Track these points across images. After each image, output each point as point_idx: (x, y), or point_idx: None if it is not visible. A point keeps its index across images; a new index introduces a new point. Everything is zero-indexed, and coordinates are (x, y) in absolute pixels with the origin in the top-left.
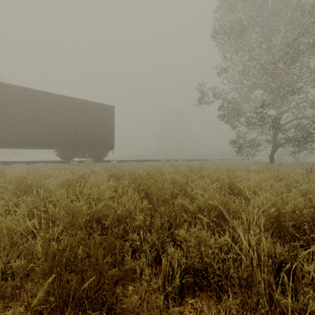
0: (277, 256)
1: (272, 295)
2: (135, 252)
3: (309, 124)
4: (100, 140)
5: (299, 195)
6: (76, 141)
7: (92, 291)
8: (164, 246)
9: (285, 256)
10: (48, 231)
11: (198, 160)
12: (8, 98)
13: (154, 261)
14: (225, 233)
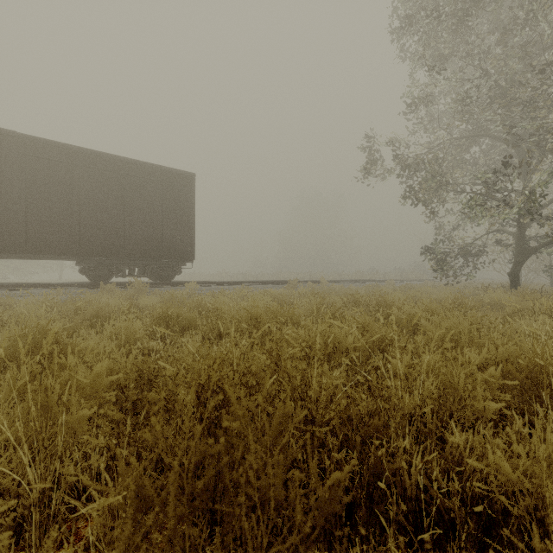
0: None
1: None
2: None
3: None
4: (166, 241)
5: None
6: (115, 243)
7: None
8: None
9: None
10: None
11: (358, 281)
12: None
13: None
14: None
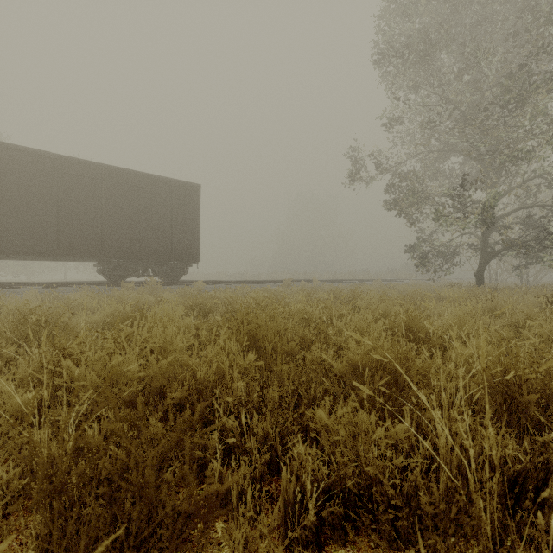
0: (509, 463)
1: (511, 552)
2: (230, 451)
3: (547, 216)
4: (175, 245)
5: (538, 342)
6: (132, 247)
7: (132, 544)
8: (287, 440)
9: (525, 464)
10: (61, 412)
11: (349, 280)
12: (10, 169)
13: (268, 469)
14: (402, 414)
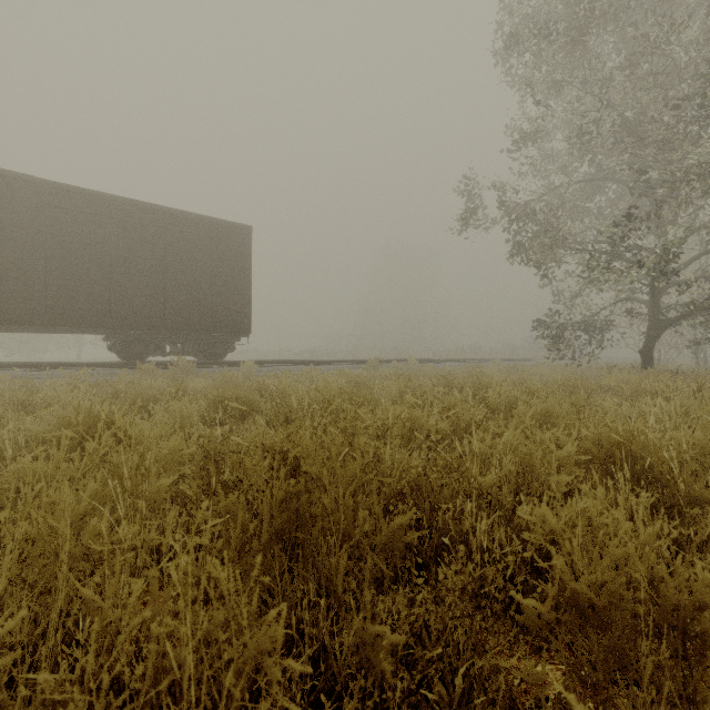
0: None
1: None
2: None
3: None
4: (216, 311)
5: None
6: (154, 313)
7: None
8: None
9: None
10: None
11: (456, 360)
12: None
13: None
14: None
